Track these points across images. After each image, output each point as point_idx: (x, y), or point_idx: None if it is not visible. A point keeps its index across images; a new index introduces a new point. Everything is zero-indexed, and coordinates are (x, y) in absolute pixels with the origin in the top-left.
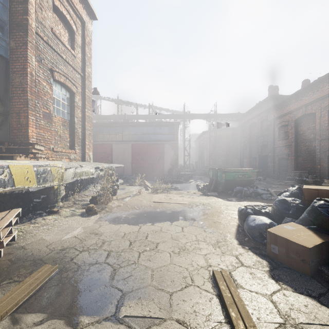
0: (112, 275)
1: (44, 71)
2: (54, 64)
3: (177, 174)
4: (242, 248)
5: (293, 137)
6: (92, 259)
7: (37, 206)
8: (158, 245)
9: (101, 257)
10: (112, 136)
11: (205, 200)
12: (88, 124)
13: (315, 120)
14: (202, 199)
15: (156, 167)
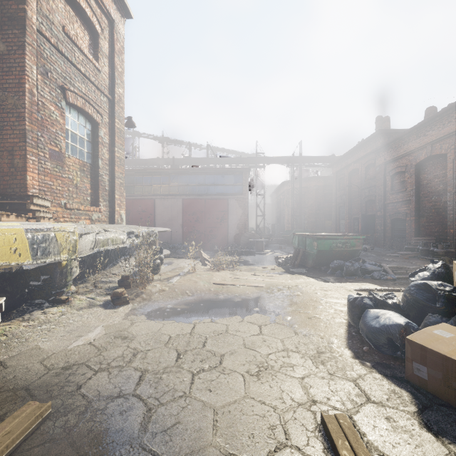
0: (145, 421)
1: (51, 89)
2: (67, 79)
3: (246, 242)
4: (361, 365)
5: (413, 189)
6: (112, 388)
7: (36, 292)
8: (222, 359)
9: (128, 384)
10: (155, 189)
11: (290, 281)
12: (118, 170)
13: (445, 164)
14: (286, 278)
15: (216, 231)
